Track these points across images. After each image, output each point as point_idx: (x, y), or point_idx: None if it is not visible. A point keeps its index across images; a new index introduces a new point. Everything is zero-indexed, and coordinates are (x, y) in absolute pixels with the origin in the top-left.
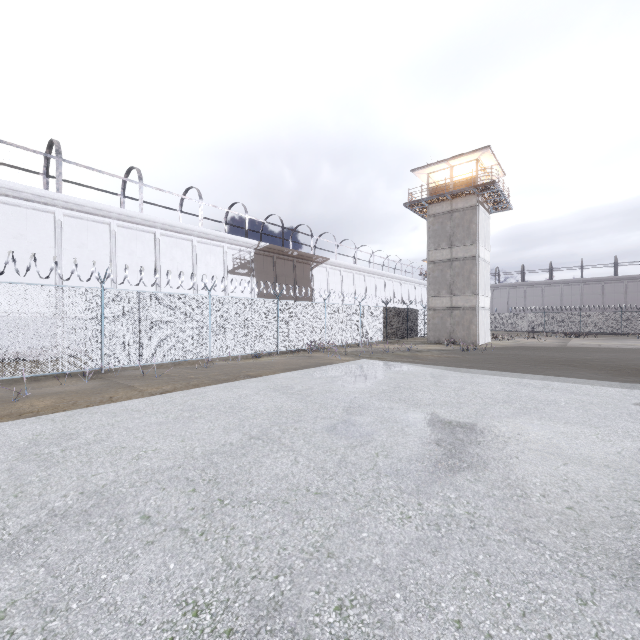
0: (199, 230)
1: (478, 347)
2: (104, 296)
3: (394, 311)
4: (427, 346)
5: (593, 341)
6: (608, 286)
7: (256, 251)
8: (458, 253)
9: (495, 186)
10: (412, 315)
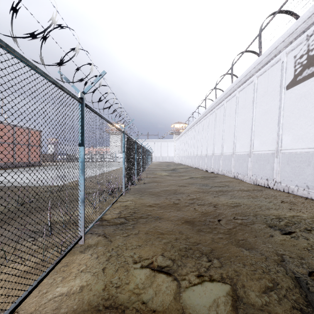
0: (254, 66)
1: None
2: (144, 150)
3: None
4: None
5: None
6: None
7: None
8: None
9: None
10: None
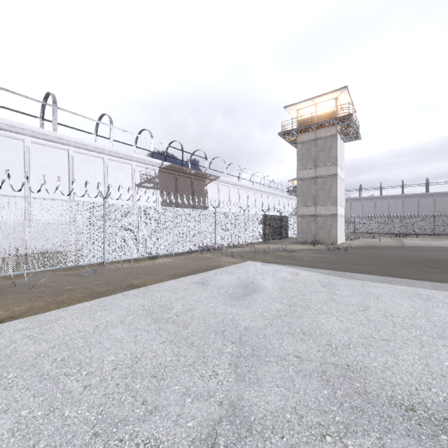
0: (110, 149)
1: (340, 247)
2: None
3: (271, 218)
4: (297, 246)
5: (419, 240)
6: (422, 200)
7: (160, 169)
8: (321, 172)
9: (351, 118)
10: (284, 221)
